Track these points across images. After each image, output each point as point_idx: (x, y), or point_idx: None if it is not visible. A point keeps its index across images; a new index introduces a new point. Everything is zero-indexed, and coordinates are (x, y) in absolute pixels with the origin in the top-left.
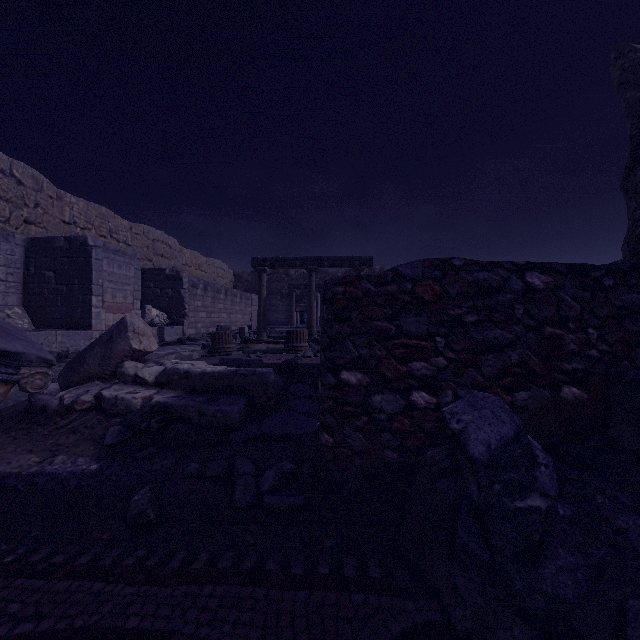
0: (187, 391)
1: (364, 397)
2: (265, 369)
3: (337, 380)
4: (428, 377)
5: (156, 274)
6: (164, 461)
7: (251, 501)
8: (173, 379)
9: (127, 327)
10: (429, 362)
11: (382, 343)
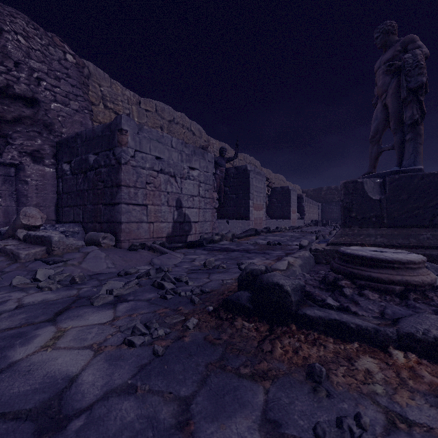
0: None
1: None
2: None
3: None
4: None
5: None
6: None
7: None
8: None
9: None
10: None
11: None
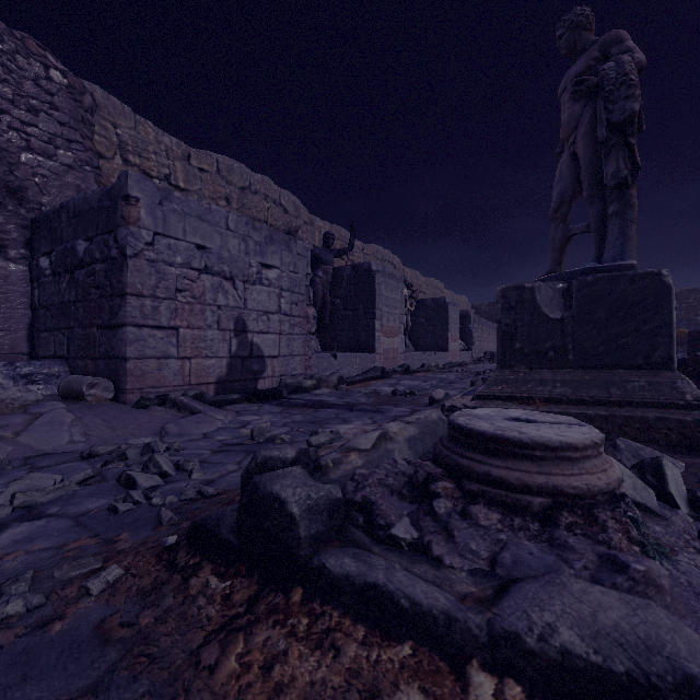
0: None
1: None
2: None
3: (694, 354)
4: None
5: None
6: None
7: None
8: None
9: None
10: None
11: None
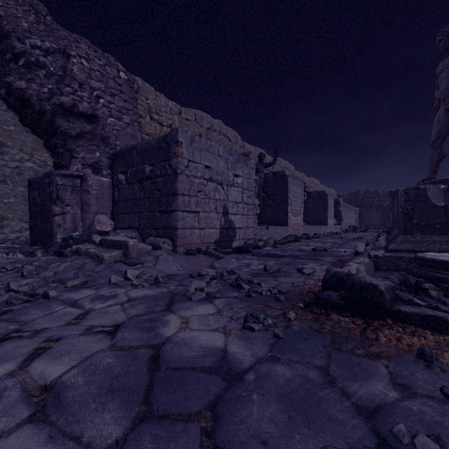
0: None
1: None
2: None
3: None
4: None
5: None
6: None
7: None
8: None
9: None
10: None
11: None
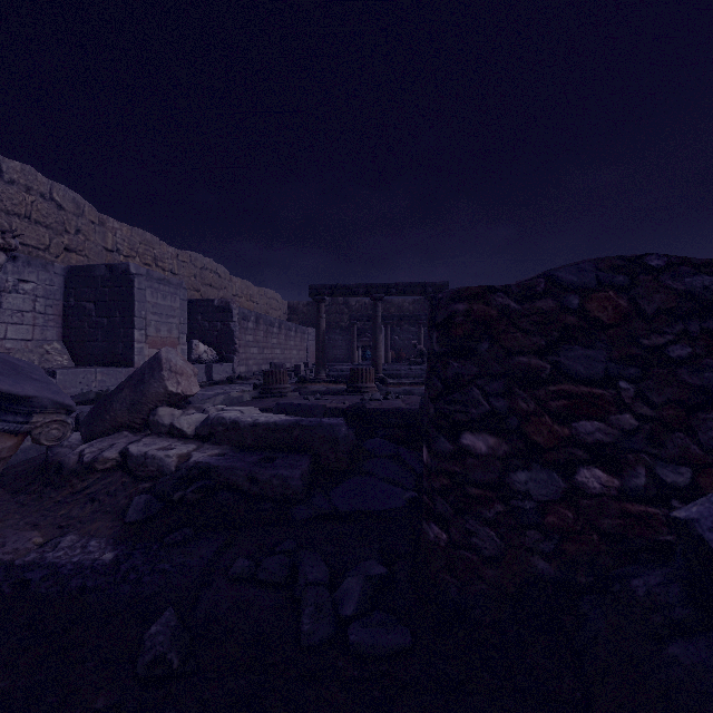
0: (235, 447)
1: (499, 474)
2: (334, 419)
3: (455, 446)
4: (605, 445)
5: (204, 305)
6: (202, 550)
7: (327, 635)
8: (217, 431)
9: (161, 364)
10: (607, 421)
11: (529, 390)
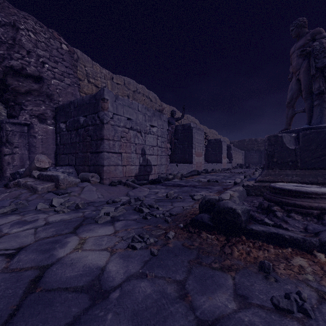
0: None
1: None
2: None
3: None
4: None
5: None
6: None
7: None
8: None
9: None
10: None
11: None
